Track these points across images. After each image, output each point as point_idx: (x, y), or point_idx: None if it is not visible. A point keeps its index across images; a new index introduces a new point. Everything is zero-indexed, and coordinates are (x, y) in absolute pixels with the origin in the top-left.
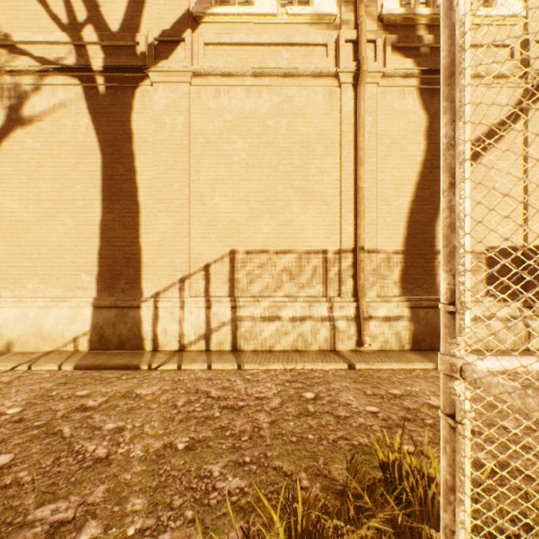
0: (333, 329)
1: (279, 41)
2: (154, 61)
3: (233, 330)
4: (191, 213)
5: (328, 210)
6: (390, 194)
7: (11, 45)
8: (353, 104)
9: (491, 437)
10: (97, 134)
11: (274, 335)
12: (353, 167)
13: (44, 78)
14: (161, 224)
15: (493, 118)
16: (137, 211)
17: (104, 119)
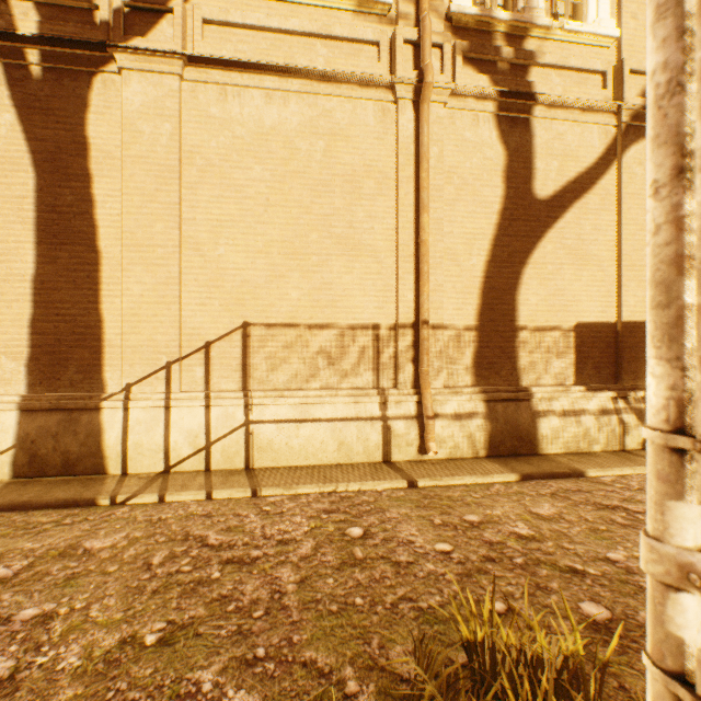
0: (388, 433)
1: (313, 30)
2: (123, 35)
3: (247, 439)
4: (183, 268)
5: (381, 269)
6: (460, 251)
7: None
8: (413, 127)
9: (599, 578)
10: (27, 140)
11: (305, 444)
12: (413, 212)
13: None
14: (135, 283)
15: (583, 161)
16: (96, 263)
17: (40, 117)
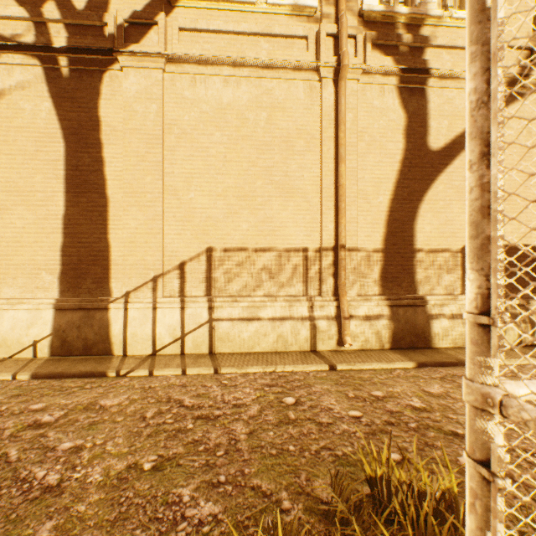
0: (314, 329)
1: (258, 31)
2: (124, 43)
3: (210, 332)
4: (165, 208)
5: (309, 207)
6: (370, 192)
7: None
8: (333, 99)
9: None
10: (59, 120)
11: (253, 336)
12: (333, 163)
13: None
14: (131, 219)
15: None
16: (105, 205)
17: (68, 104)
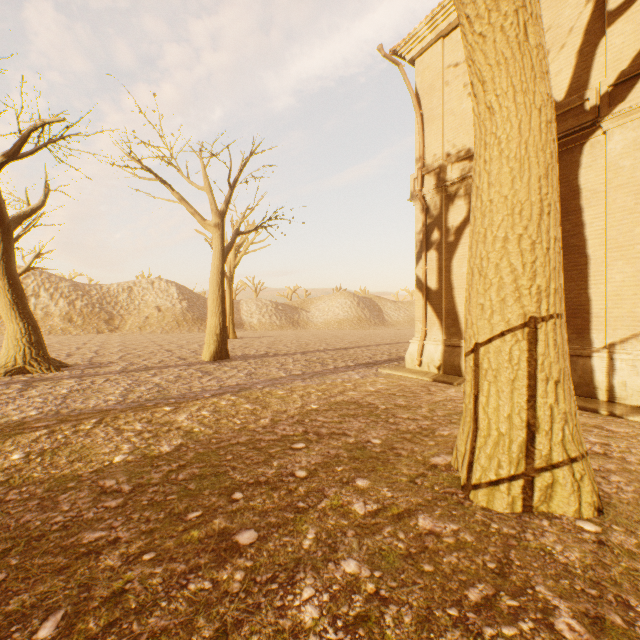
0: None
1: None
2: (607, 109)
3: None
4: None
5: None
6: None
7: (471, 155)
8: None
9: None
10: None
11: None
12: None
13: None
14: (615, 273)
15: None
16: (584, 263)
17: None
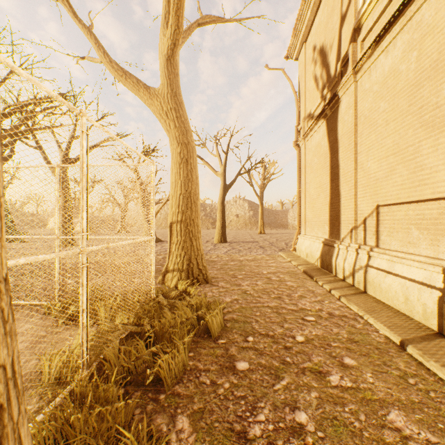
0: (442, 306)
1: None
2: (338, 84)
3: (364, 274)
4: (357, 179)
5: None
6: None
7: (312, 116)
8: None
9: (269, 384)
10: (328, 144)
11: (387, 289)
12: None
13: (316, 126)
14: (343, 191)
15: None
16: (339, 185)
17: (330, 133)
